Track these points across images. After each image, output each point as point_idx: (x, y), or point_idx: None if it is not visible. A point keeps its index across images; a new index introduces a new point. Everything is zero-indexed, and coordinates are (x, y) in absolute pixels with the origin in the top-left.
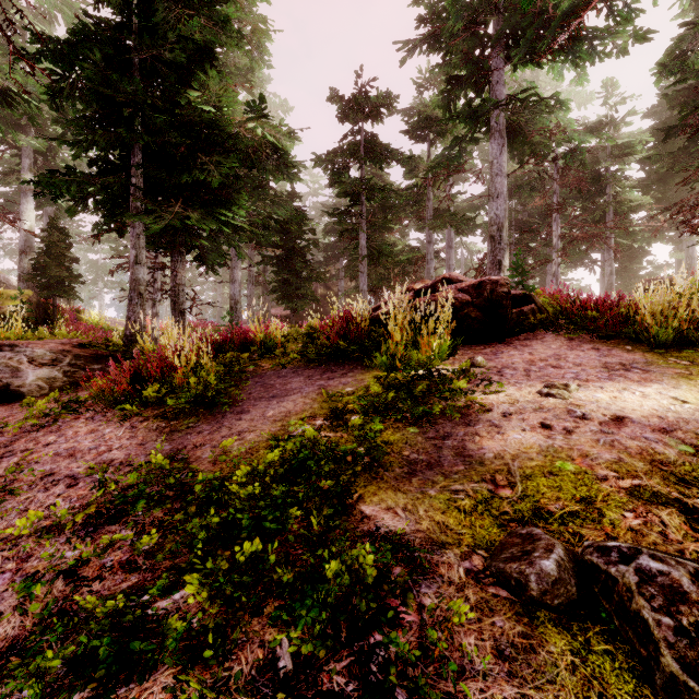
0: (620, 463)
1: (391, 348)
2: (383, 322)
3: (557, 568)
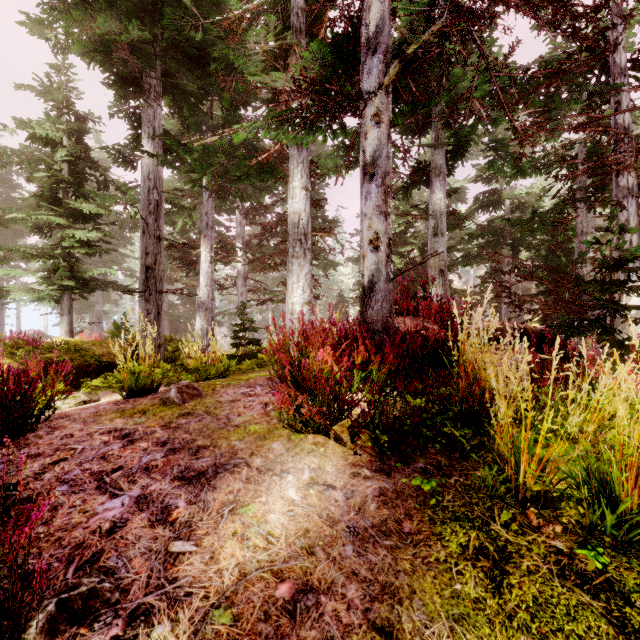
0: None
1: None
2: None
3: None
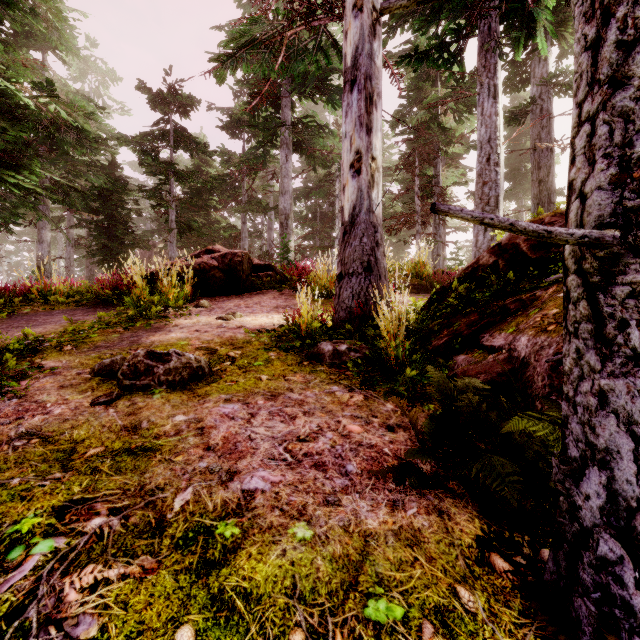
0: (210, 340)
1: (138, 293)
2: (153, 278)
3: (111, 361)
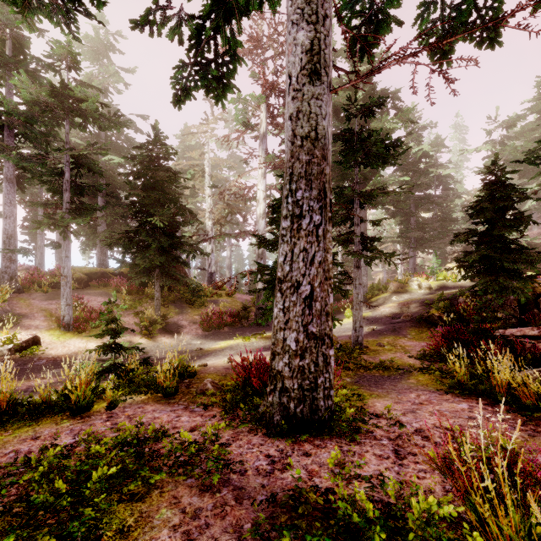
0: None
1: None
2: None
3: None
